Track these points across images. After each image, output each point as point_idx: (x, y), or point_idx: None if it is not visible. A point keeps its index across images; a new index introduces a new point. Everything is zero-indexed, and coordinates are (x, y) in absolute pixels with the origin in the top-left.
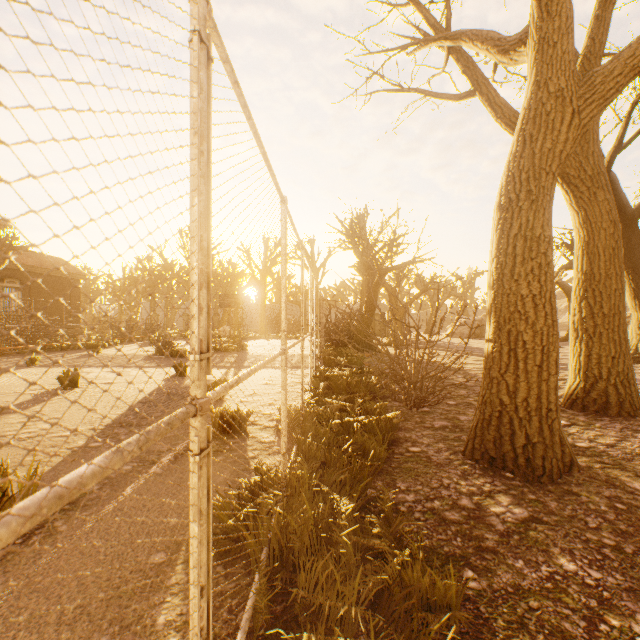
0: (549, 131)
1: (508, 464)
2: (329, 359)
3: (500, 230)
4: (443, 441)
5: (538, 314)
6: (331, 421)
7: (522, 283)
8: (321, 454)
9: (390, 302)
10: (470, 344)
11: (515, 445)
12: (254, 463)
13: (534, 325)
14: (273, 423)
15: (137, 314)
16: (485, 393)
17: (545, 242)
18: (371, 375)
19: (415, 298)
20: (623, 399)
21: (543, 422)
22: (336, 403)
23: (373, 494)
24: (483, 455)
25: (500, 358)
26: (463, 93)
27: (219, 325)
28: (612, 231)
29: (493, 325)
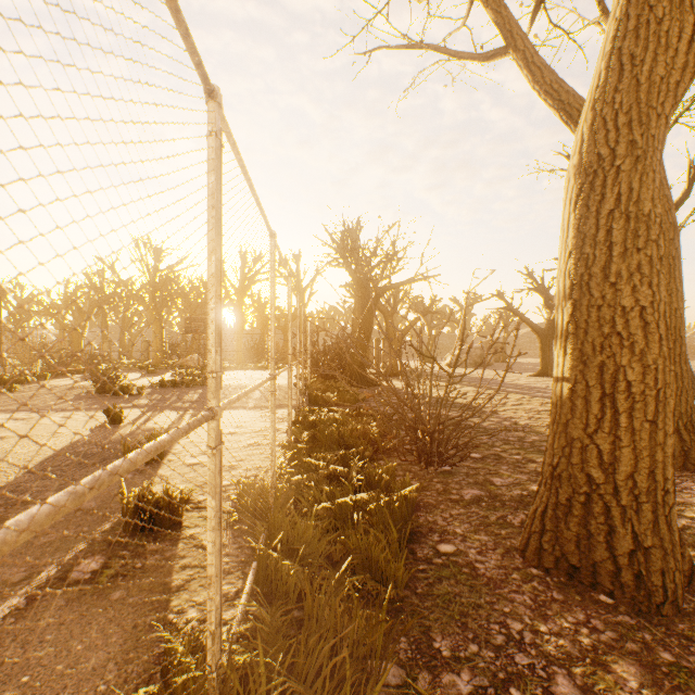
0: (661, 49)
1: (603, 581)
2: (316, 396)
3: (582, 206)
4: (484, 528)
5: (650, 338)
6: (317, 503)
7: (624, 288)
8: (298, 582)
9: (387, 327)
10: (473, 374)
11: (616, 551)
12: (177, 604)
13: (644, 356)
14: (229, 504)
15: (81, 340)
16: (558, 462)
17: (656, 224)
18: (370, 419)
19: (414, 323)
20: (688, 447)
21: (659, 512)
22: (325, 466)
23: (395, 679)
24: (558, 562)
25: (586, 408)
26: (491, 51)
27: (187, 353)
28: (672, 236)
29: (572, 355)
